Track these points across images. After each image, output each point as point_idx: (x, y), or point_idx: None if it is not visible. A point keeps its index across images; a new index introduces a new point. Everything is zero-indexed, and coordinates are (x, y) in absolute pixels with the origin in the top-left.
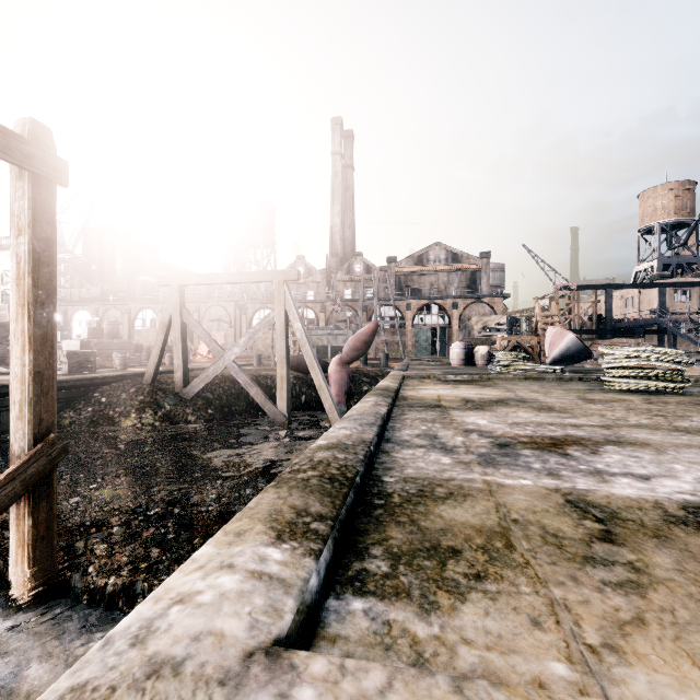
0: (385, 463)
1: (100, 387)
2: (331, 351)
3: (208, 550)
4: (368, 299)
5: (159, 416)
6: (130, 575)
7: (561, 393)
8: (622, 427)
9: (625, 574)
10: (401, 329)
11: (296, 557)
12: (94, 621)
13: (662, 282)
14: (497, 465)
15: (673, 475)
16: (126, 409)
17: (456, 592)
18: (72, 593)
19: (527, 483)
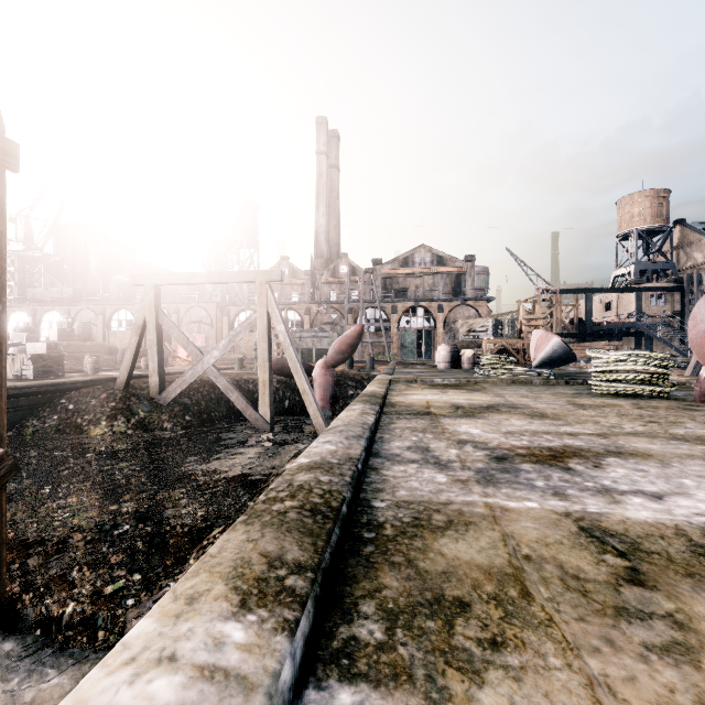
0: (374, 483)
1: (67, 393)
2: (316, 354)
3: (147, 627)
4: (353, 301)
5: (132, 423)
6: (91, 605)
7: (550, 397)
8: (619, 435)
9: (668, 633)
10: (387, 332)
11: (265, 635)
12: (48, 660)
13: (639, 287)
14: (497, 483)
15: (685, 492)
16: (96, 416)
17: (470, 669)
18: (24, 627)
19: (533, 506)
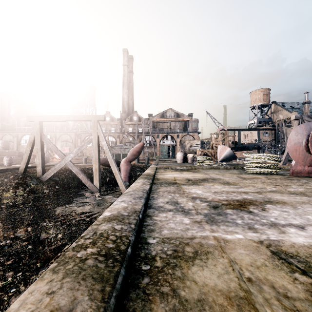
0: (149, 225)
1: None
2: (122, 156)
3: None
4: (139, 132)
5: (26, 190)
6: None
7: (229, 175)
8: (266, 192)
9: None
10: (155, 146)
11: None
12: None
13: (259, 128)
14: (217, 222)
15: None
16: (6, 187)
17: None
18: None
19: (241, 237)
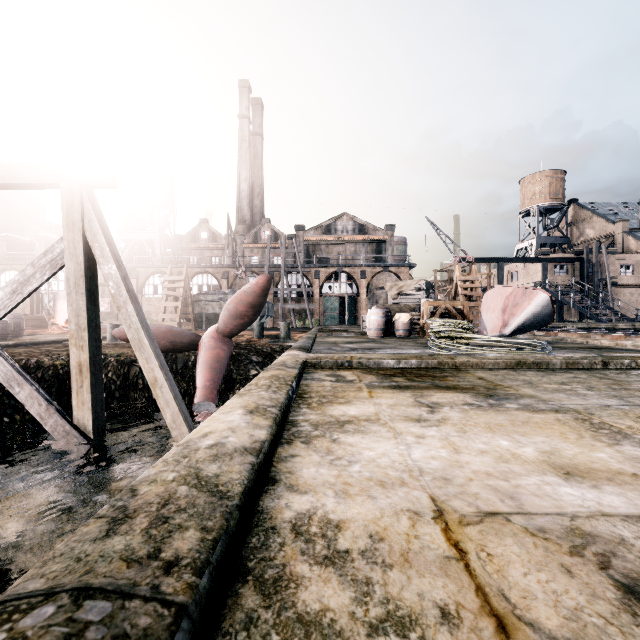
0: None
1: None
2: None
3: None
4: (274, 265)
5: None
6: None
7: None
8: None
9: None
10: (309, 298)
11: None
12: None
13: (545, 257)
14: None
15: None
16: None
17: None
18: None
19: None
